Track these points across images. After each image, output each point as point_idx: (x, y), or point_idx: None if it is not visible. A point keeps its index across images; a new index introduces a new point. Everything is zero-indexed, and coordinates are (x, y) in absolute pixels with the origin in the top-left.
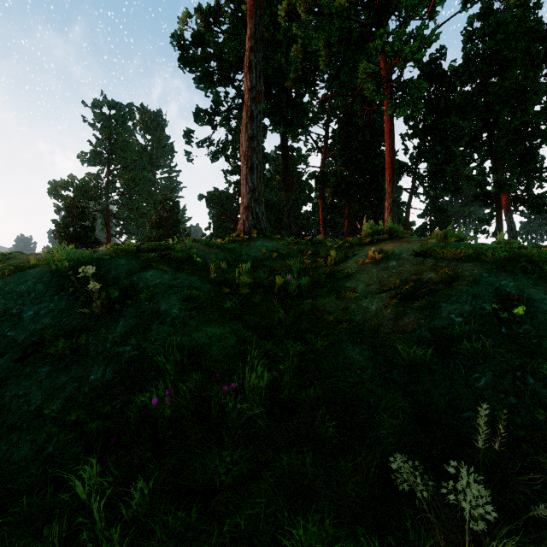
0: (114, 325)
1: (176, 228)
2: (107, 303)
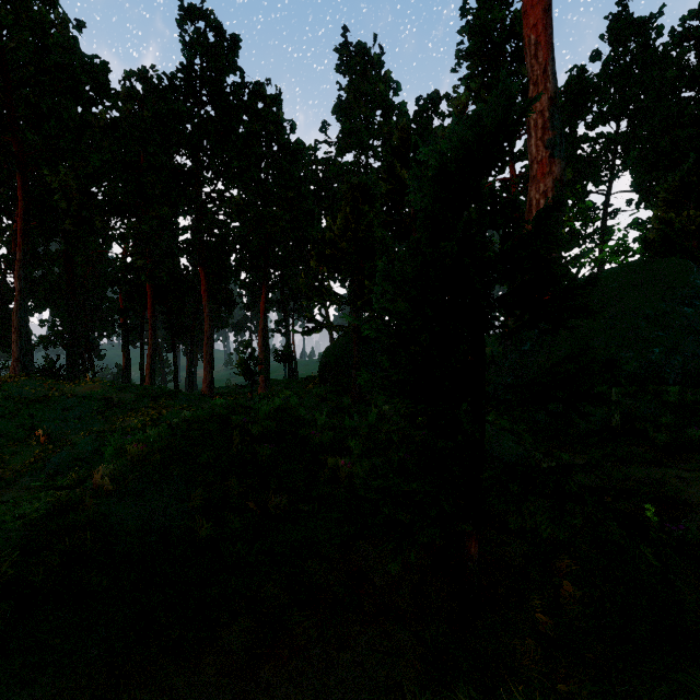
0: None
1: None
2: None
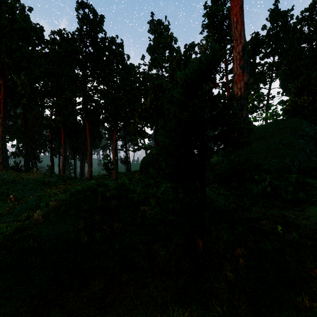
0: None
1: None
2: None
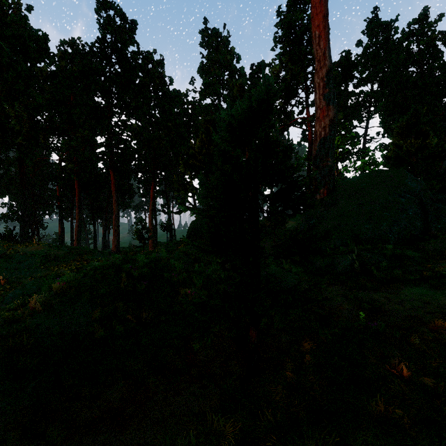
0: None
1: None
2: None
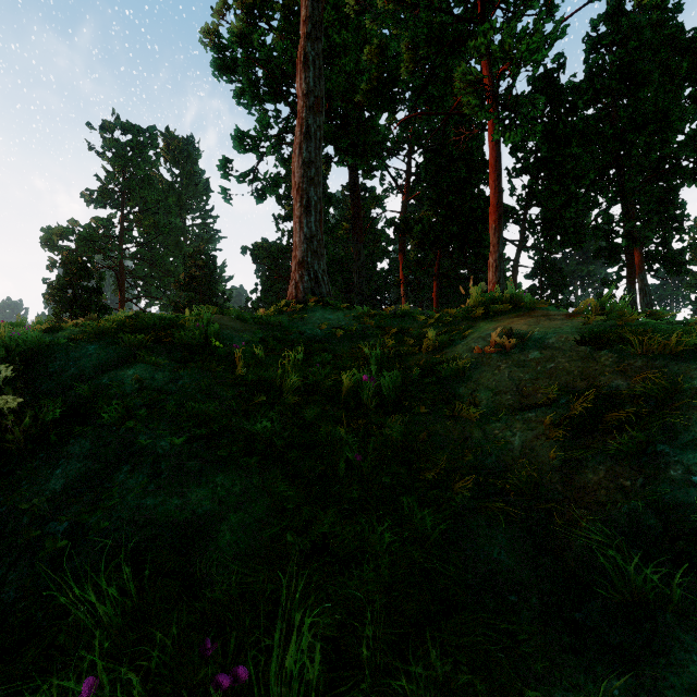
0: (46, 473)
1: (212, 291)
2: (37, 432)
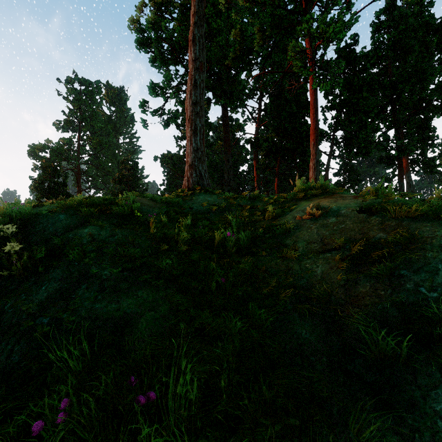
0: (36, 289)
1: (135, 184)
2: (30, 265)
